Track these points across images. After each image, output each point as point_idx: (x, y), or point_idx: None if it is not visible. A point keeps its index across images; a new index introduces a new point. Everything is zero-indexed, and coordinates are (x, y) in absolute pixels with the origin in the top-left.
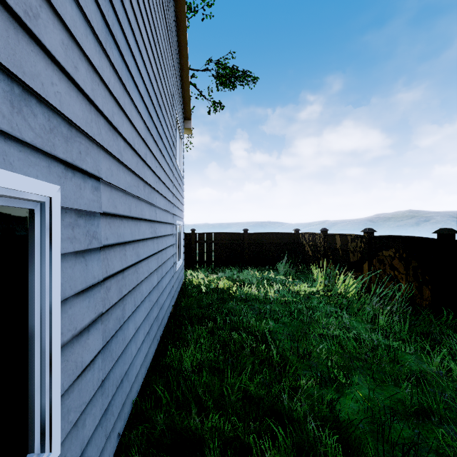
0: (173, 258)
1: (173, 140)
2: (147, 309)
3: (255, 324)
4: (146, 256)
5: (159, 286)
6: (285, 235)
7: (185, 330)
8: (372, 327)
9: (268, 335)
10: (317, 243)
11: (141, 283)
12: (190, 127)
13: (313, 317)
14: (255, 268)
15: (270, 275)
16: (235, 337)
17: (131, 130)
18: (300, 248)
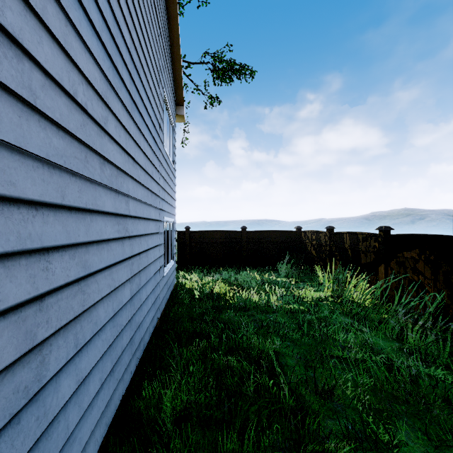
0: (160, 260)
1: (159, 121)
2: (108, 340)
3: (257, 344)
4: (106, 265)
5: (135, 301)
6: (286, 233)
7: (171, 353)
8: (400, 346)
9: (275, 361)
10: (322, 242)
11: (95, 305)
12: (182, 114)
13: (327, 333)
14: (254, 269)
15: (270, 278)
16: (234, 363)
17: (68, 66)
18: (303, 247)
